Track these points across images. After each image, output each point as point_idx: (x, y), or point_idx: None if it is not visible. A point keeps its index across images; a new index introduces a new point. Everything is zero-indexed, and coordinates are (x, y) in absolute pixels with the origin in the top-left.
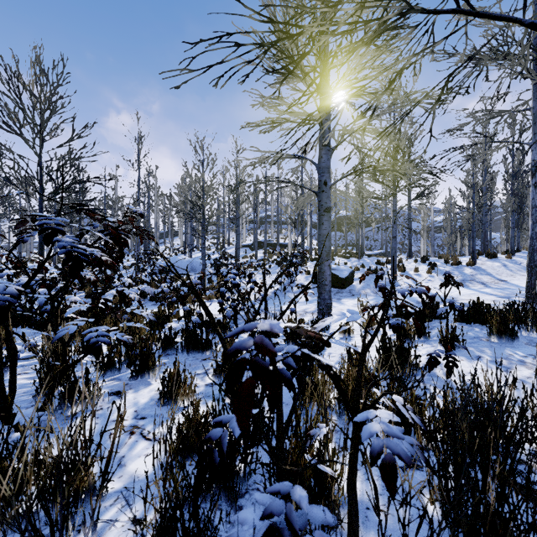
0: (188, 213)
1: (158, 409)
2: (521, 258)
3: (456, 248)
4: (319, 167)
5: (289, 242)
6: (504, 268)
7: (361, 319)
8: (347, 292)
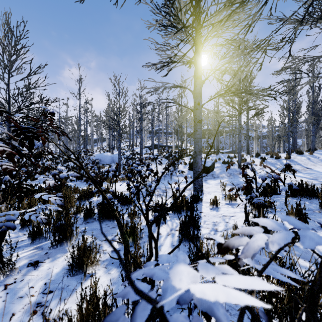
0: (109, 125)
1: (66, 279)
2: (318, 154)
3: (274, 148)
4: (194, 93)
5: (173, 145)
6: (309, 160)
7: (222, 194)
8: (210, 175)
